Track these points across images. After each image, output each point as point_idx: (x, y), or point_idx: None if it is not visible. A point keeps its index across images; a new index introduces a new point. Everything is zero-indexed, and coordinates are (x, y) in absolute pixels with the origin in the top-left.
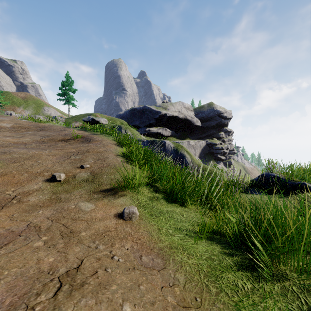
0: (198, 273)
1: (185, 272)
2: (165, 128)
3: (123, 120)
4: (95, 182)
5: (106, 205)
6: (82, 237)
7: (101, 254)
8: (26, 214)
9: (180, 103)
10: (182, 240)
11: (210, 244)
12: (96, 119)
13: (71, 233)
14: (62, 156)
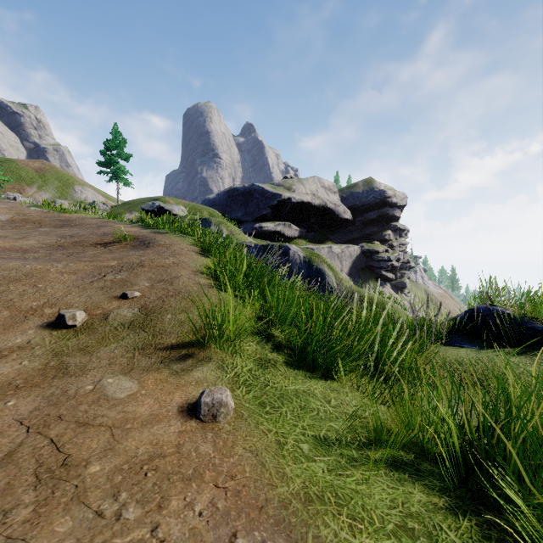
0: None
1: None
2: (289, 223)
3: (215, 210)
4: (147, 329)
5: (164, 382)
6: (88, 480)
7: (126, 542)
8: None
9: (315, 179)
10: (334, 473)
11: (398, 480)
12: (166, 208)
13: (64, 468)
14: (89, 274)
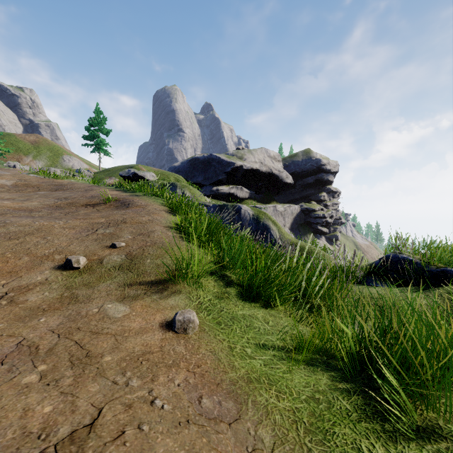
0: (294, 426)
1: (274, 426)
2: (240, 186)
3: (179, 175)
4: (132, 270)
5: (148, 307)
6: (105, 364)
7: (133, 397)
8: (20, 324)
9: (262, 150)
10: (268, 366)
11: (312, 372)
12: (139, 174)
13: (88, 358)
14: (84, 229)
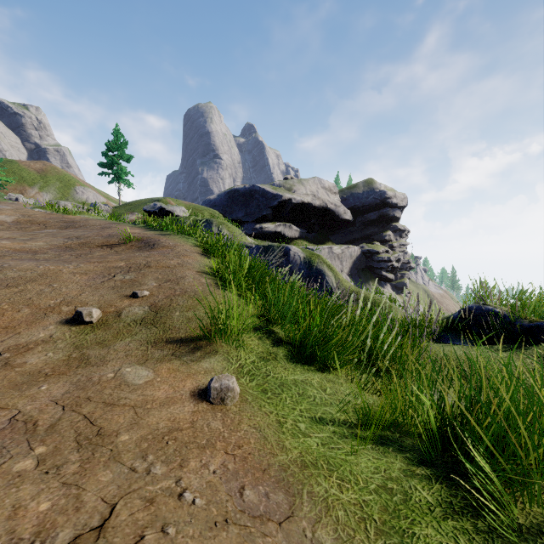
0: (362, 525)
1: (336, 525)
2: (289, 223)
3: (215, 210)
4: (158, 325)
5: (176, 371)
6: (120, 445)
7: (156, 489)
8: (15, 393)
9: (315, 180)
10: (327, 446)
11: (382, 453)
12: (167, 209)
13: (99, 436)
14: (99, 274)
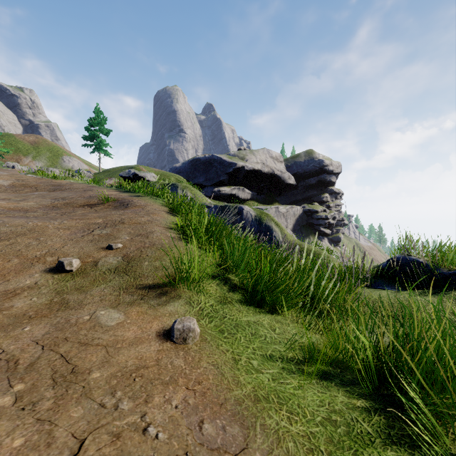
0: None
1: (287, 455)
2: (242, 187)
3: (180, 176)
4: (129, 273)
5: (144, 314)
6: (92, 382)
7: (123, 424)
8: (1, 333)
9: (264, 150)
10: (277, 381)
11: (326, 387)
12: (140, 174)
13: (73, 374)
14: (80, 229)
